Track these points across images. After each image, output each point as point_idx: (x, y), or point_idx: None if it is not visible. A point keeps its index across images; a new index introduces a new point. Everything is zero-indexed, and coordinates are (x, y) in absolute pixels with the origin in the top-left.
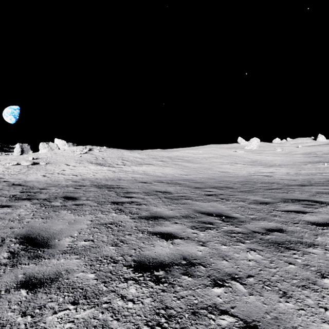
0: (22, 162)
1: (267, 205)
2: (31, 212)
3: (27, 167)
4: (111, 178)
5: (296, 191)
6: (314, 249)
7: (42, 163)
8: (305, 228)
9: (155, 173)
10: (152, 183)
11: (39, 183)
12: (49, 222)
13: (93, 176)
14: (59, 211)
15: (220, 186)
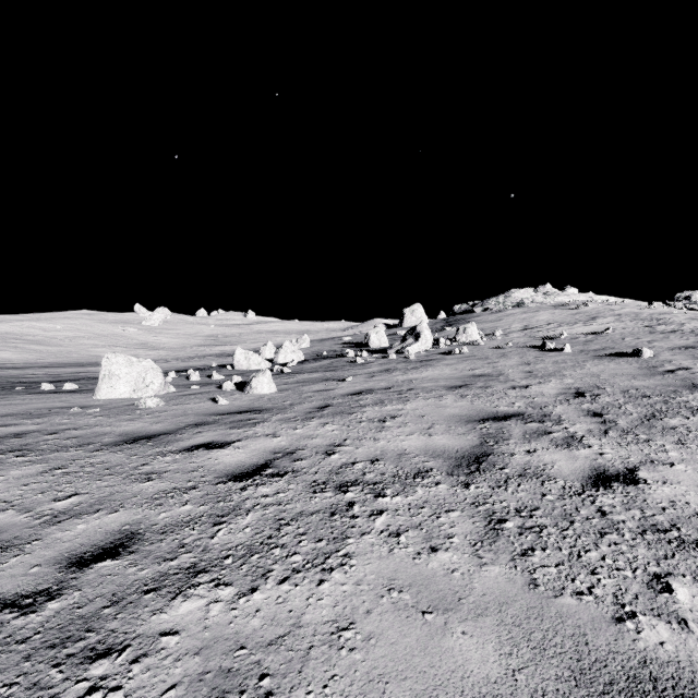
0: None
1: None
2: None
3: None
4: None
5: None
6: None
7: None
8: None
9: None
10: (7, 365)
11: None
12: None
13: None
14: None
15: (83, 364)
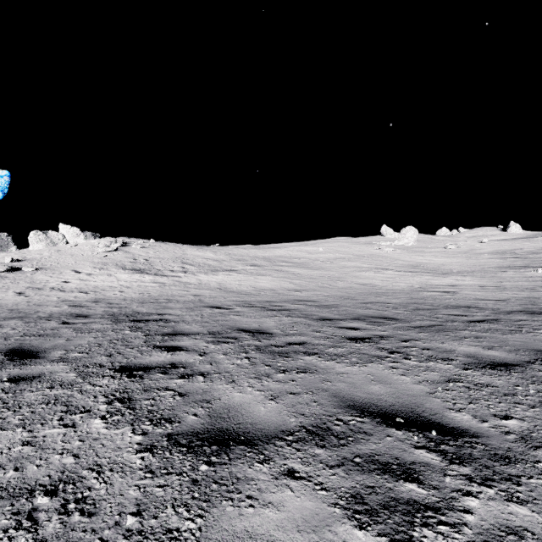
0: None
1: (516, 375)
2: None
3: None
4: (154, 297)
5: (536, 327)
6: None
7: (27, 268)
8: None
9: (240, 287)
10: (233, 309)
11: None
12: None
13: (120, 293)
14: None
15: (370, 316)
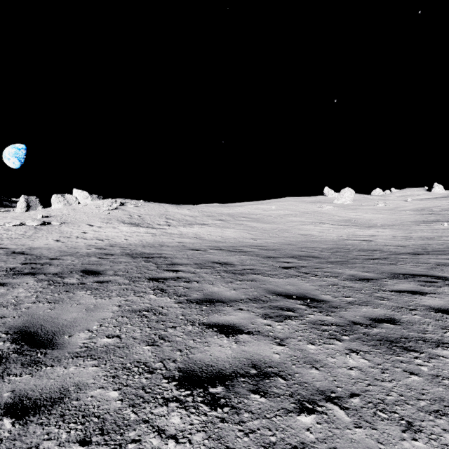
0: (28, 221)
1: (369, 283)
2: (33, 293)
3: (34, 228)
4: (151, 243)
5: (408, 262)
6: (444, 349)
7: (55, 222)
8: (426, 317)
9: (211, 237)
10: (207, 251)
11: (49, 250)
12: (58, 308)
13: (126, 240)
14: (75, 291)
15: (301, 255)
